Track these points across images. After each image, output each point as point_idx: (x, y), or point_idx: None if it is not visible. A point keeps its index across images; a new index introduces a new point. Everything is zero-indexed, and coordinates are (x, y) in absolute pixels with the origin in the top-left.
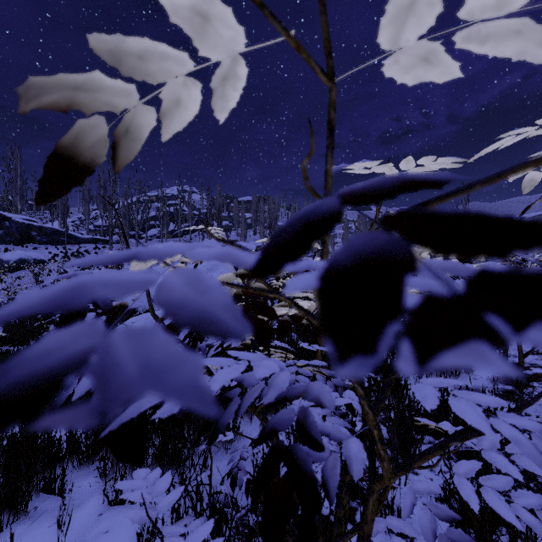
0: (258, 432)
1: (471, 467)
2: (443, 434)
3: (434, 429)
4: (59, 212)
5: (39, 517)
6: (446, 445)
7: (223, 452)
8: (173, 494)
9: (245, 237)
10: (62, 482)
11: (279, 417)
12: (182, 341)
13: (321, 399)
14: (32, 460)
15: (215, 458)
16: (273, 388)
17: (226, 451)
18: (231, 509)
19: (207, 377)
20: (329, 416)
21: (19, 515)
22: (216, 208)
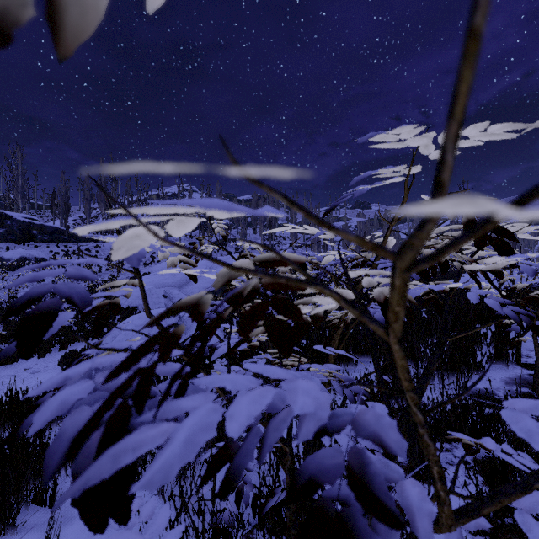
0: None
1: (534, 500)
2: (478, 449)
3: (468, 444)
4: (60, 210)
5: (28, 533)
6: (530, 487)
7: None
8: (171, 537)
9: (245, 236)
10: (53, 493)
11: (319, 459)
12: (182, 355)
13: (383, 437)
14: (22, 468)
15: None
16: (309, 418)
17: None
18: (237, 530)
19: (220, 408)
20: None
21: (6, 530)
22: None
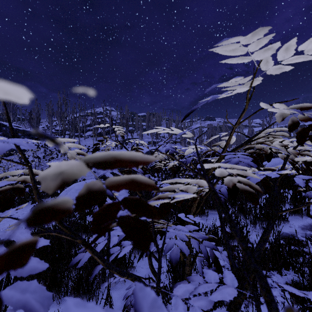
0: (147, 266)
1: None
2: None
3: None
4: (35, 121)
5: None
6: None
7: (123, 282)
8: None
9: (142, 136)
10: (6, 307)
11: None
12: None
13: None
14: None
15: (117, 287)
16: None
17: (124, 282)
18: None
19: None
20: (199, 267)
21: None
22: (125, 119)
